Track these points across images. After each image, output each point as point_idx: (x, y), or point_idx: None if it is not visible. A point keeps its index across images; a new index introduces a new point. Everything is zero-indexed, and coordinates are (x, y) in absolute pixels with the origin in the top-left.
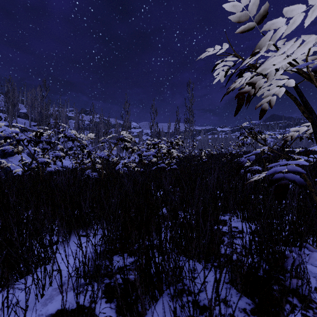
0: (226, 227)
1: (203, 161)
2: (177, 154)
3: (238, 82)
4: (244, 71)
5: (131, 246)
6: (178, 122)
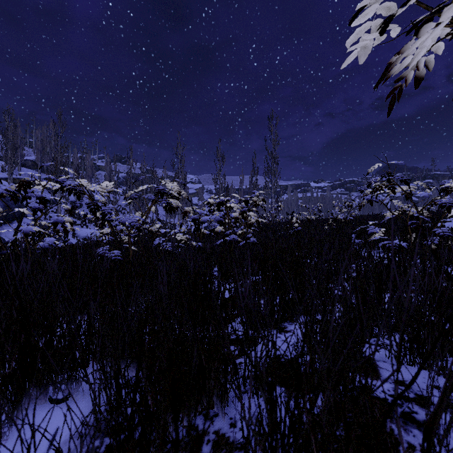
0: (379, 381)
1: (295, 230)
2: (256, 220)
3: (419, 42)
4: (431, 16)
5: (157, 448)
6: (254, 173)
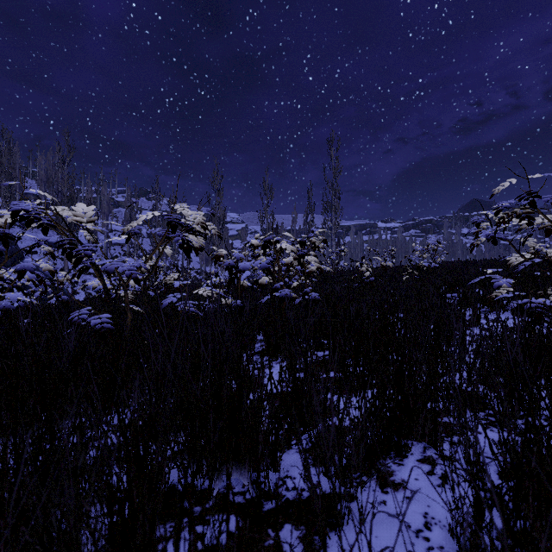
0: None
1: (366, 281)
2: (318, 267)
3: None
4: None
5: None
6: (310, 210)
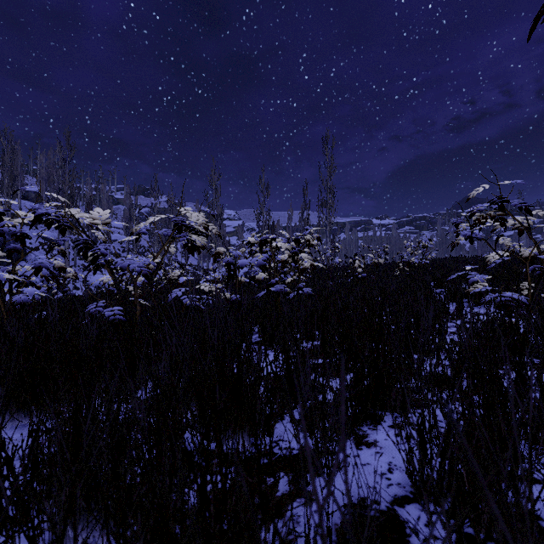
0: None
1: (358, 277)
2: (311, 264)
3: None
4: None
5: None
6: (306, 208)
